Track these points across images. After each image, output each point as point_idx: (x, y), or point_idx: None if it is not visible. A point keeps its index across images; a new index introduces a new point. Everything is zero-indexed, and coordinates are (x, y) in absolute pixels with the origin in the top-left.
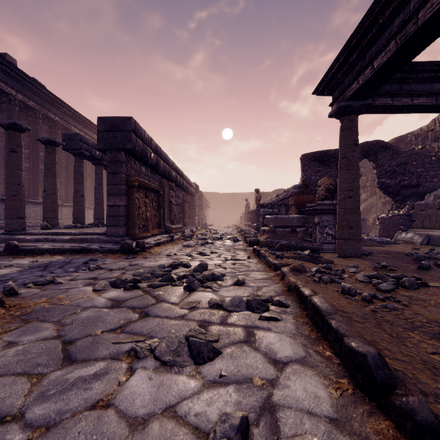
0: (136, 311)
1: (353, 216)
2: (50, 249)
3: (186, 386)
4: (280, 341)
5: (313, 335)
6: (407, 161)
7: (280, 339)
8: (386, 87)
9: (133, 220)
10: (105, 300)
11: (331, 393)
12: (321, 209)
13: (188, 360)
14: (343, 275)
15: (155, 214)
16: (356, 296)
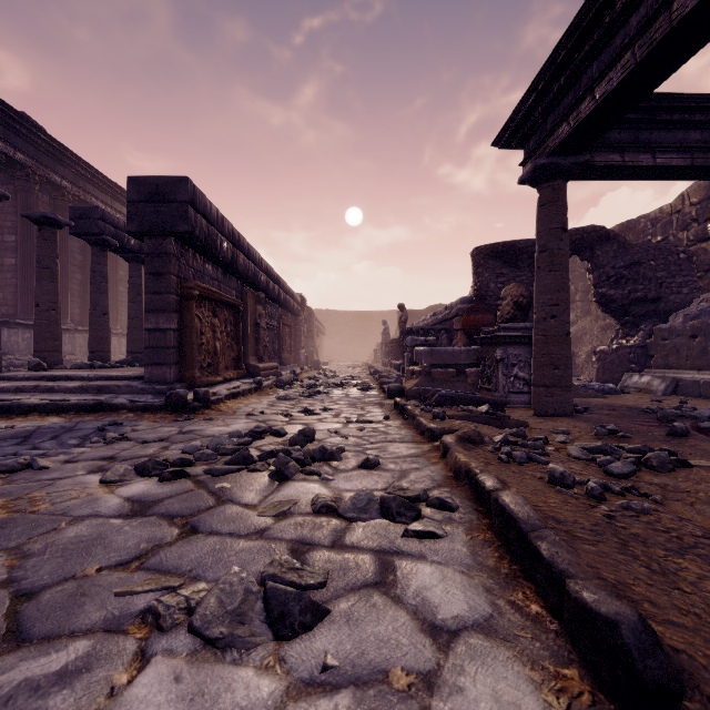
0: (175, 523)
1: (560, 348)
2: (40, 405)
3: (252, 694)
4: (442, 582)
5: (505, 569)
6: (641, 259)
7: (442, 577)
8: (613, 136)
9: (190, 354)
10: (120, 500)
11: (547, 703)
12: (506, 336)
13: (262, 631)
14: (546, 447)
15: (231, 344)
16: (574, 488)
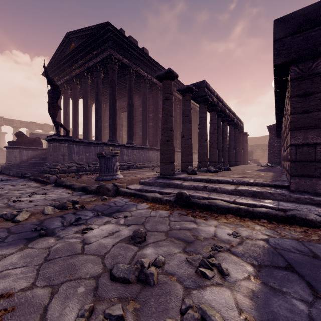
0: None
1: None
2: (232, 208)
3: None
4: None
5: None
6: None
7: None
8: None
9: None
10: None
11: None
12: None
13: None
14: None
15: None
16: None
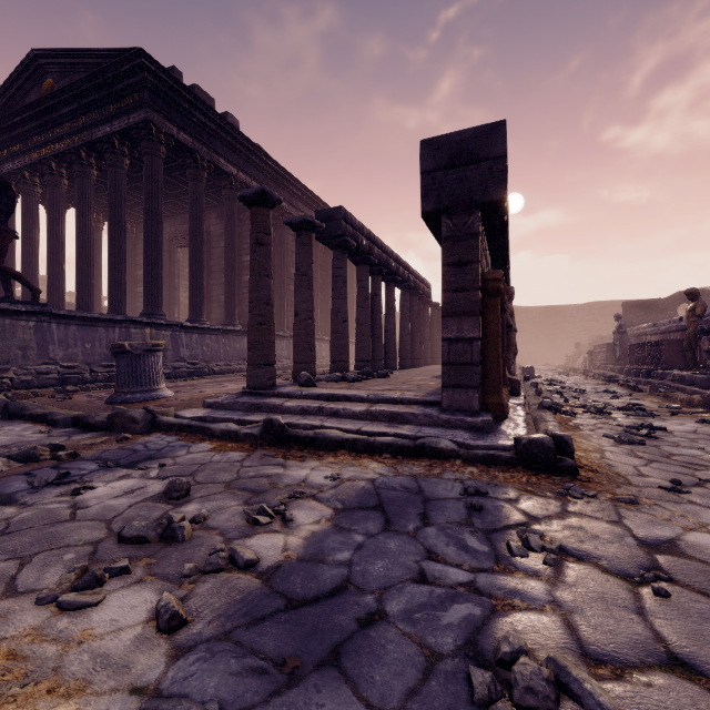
0: None
1: None
2: (347, 440)
3: None
4: None
5: None
6: None
7: None
8: None
9: (494, 372)
10: None
11: None
12: None
13: None
14: None
15: None
16: None
